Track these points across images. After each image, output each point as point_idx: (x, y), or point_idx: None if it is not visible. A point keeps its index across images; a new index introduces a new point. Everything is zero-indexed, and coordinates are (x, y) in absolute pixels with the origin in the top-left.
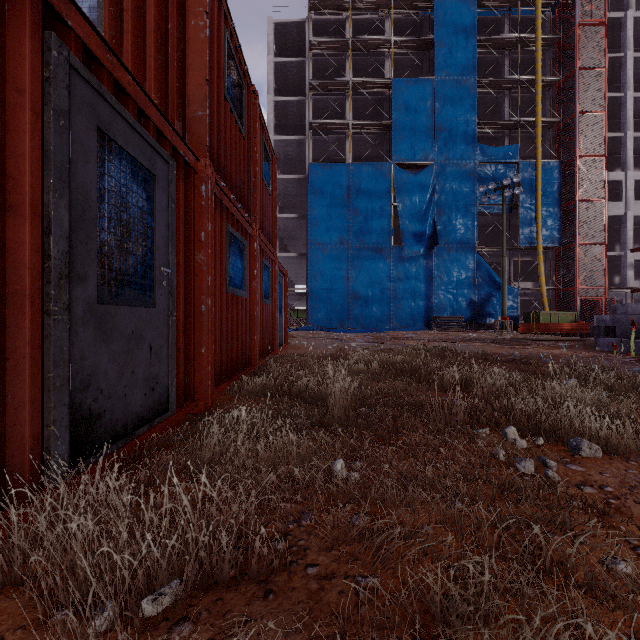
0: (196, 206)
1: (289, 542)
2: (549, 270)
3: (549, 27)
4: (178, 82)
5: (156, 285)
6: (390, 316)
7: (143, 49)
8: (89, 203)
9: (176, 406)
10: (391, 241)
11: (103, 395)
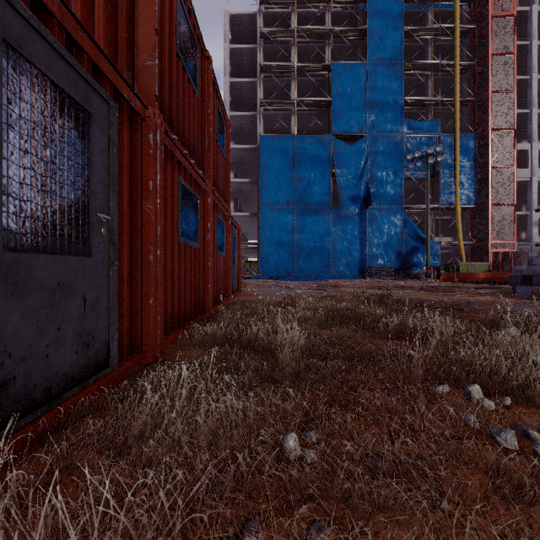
0: (144, 154)
1: None
2: (466, 227)
3: (466, 19)
4: (127, 32)
5: (92, 232)
6: (329, 266)
7: None
8: None
9: (119, 360)
10: (330, 202)
11: (12, 359)
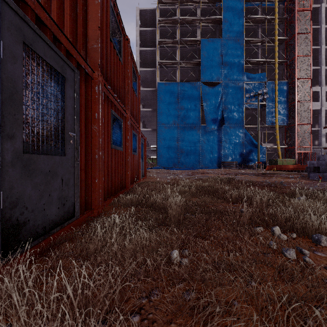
0: (92, 98)
1: (142, 315)
2: (281, 137)
3: (281, 12)
4: (83, 28)
5: (66, 142)
6: (199, 161)
7: (63, 10)
8: (17, 89)
9: (79, 213)
10: (200, 122)
11: (27, 210)
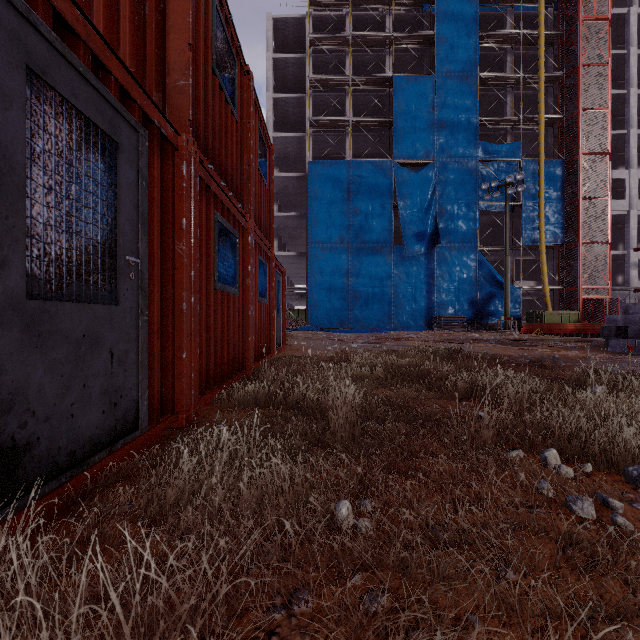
0: (176, 188)
1: None
2: (552, 269)
3: (552, 23)
4: (157, 47)
5: (120, 277)
6: (391, 316)
7: (117, 9)
8: (11, 164)
9: (149, 422)
10: (392, 240)
11: (36, 418)
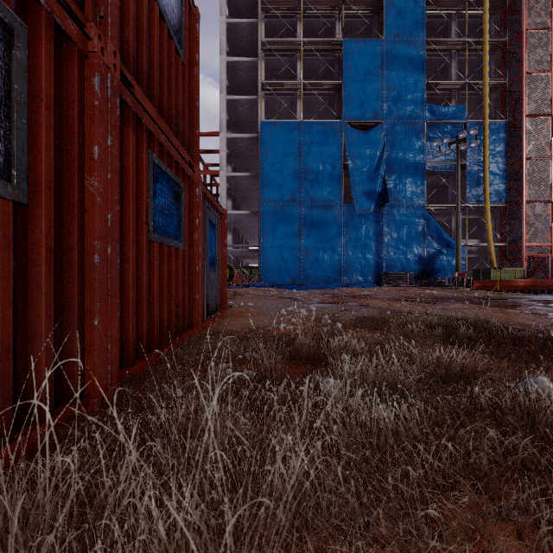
0: None
1: None
2: (494, 228)
3: None
4: None
5: None
6: (341, 272)
7: None
8: None
9: None
10: (342, 199)
11: None
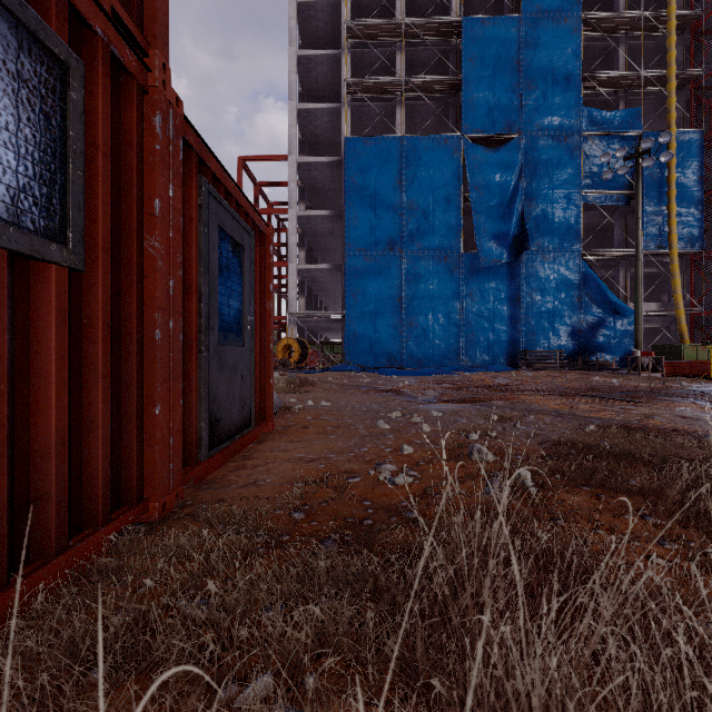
0: None
1: None
2: (681, 286)
3: None
4: None
5: None
6: (459, 350)
7: None
8: None
9: None
10: (460, 245)
11: None
